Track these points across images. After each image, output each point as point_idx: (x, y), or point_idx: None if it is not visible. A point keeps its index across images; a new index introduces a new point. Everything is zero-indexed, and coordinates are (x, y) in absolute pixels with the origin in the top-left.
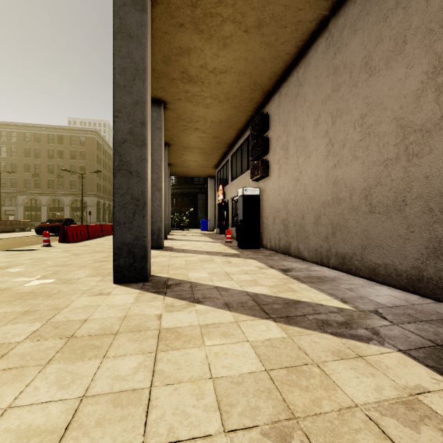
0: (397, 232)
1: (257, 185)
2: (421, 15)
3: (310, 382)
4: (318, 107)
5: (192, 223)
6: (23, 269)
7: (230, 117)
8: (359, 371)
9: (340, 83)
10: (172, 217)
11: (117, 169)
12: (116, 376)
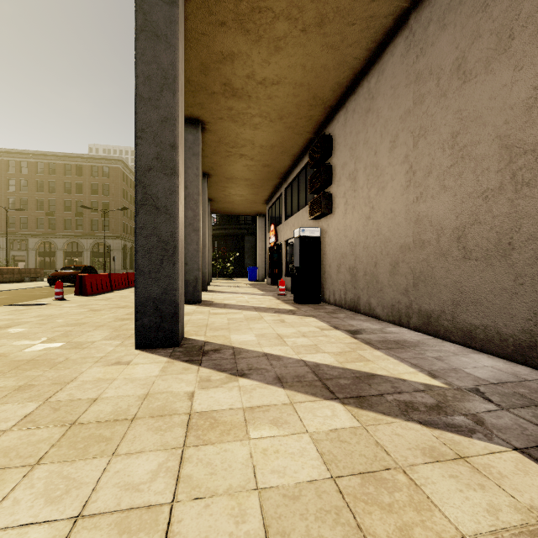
0: (501, 284)
1: (318, 225)
2: (533, 0)
3: (394, 497)
4: (395, 125)
5: (237, 272)
6: (26, 329)
7: (284, 140)
8: (462, 480)
9: (424, 93)
10: (213, 264)
11: (140, 204)
12: (127, 485)
